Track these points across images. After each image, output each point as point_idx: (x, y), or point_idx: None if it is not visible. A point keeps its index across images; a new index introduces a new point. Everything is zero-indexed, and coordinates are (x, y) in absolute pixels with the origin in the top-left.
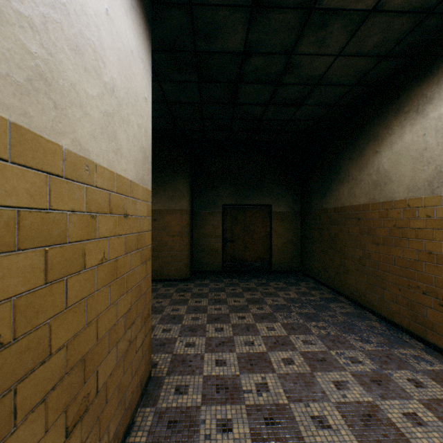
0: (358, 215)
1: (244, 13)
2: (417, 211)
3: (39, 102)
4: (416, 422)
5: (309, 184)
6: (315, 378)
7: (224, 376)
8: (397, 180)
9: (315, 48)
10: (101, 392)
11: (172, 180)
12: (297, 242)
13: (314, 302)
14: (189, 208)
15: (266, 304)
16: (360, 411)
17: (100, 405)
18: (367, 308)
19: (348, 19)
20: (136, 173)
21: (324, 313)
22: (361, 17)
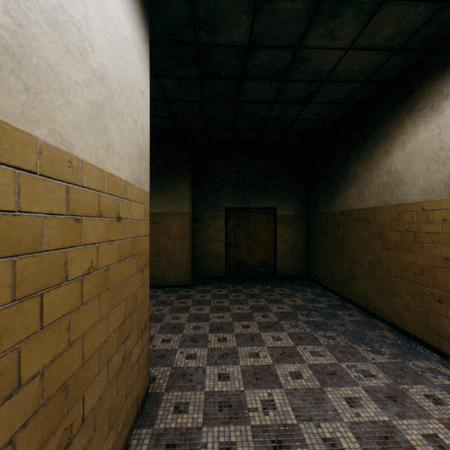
0: (368, 219)
1: (249, 1)
2: (432, 214)
3: (3, 80)
4: (438, 445)
5: (315, 186)
6: (325, 395)
7: (227, 392)
8: (410, 181)
9: (324, 41)
10: (88, 420)
11: (172, 182)
12: (303, 246)
13: (321, 309)
14: (191, 211)
15: (271, 312)
16: (376, 432)
17: (87, 435)
18: (377, 316)
19: (360, 9)
20: (130, 172)
21: (332, 321)
22: (374, 6)
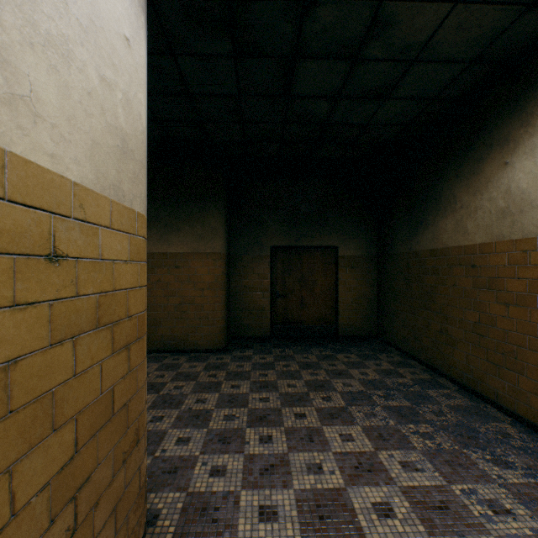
0: (472, 260)
1: None
2: None
3: None
4: None
5: (389, 218)
6: None
7: None
8: None
9: None
10: None
11: (200, 212)
12: (373, 297)
13: (405, 387)
14: (224, 251)
15: (335, 392)
16: None
17: None
18: (487, 399)
19: None
20: (94, 171)
21: (424, 407)
22: None
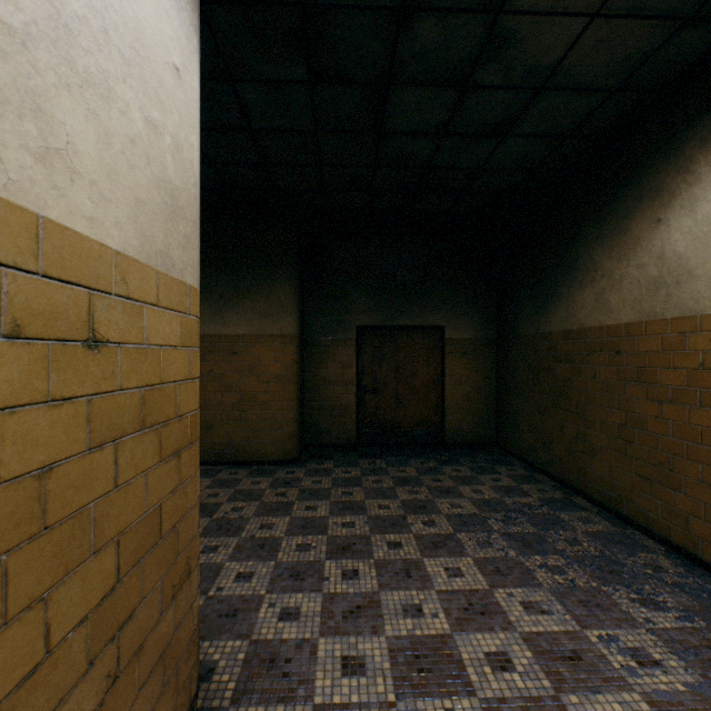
0: (617, 345)
1: None
2: None
3: None
4: None
5: (511, 289)
6: None
7: (361, 706)
8: (708, 273)
9: None
10: None
11: (265, 281)
12: (490, 393)
13: (530, 508)
14: (297, 332)
15: (439, 515)
16: None
17: None
18: (635, 523)
19: None
20: (138, 236)
21: (554, 534)
22: None
